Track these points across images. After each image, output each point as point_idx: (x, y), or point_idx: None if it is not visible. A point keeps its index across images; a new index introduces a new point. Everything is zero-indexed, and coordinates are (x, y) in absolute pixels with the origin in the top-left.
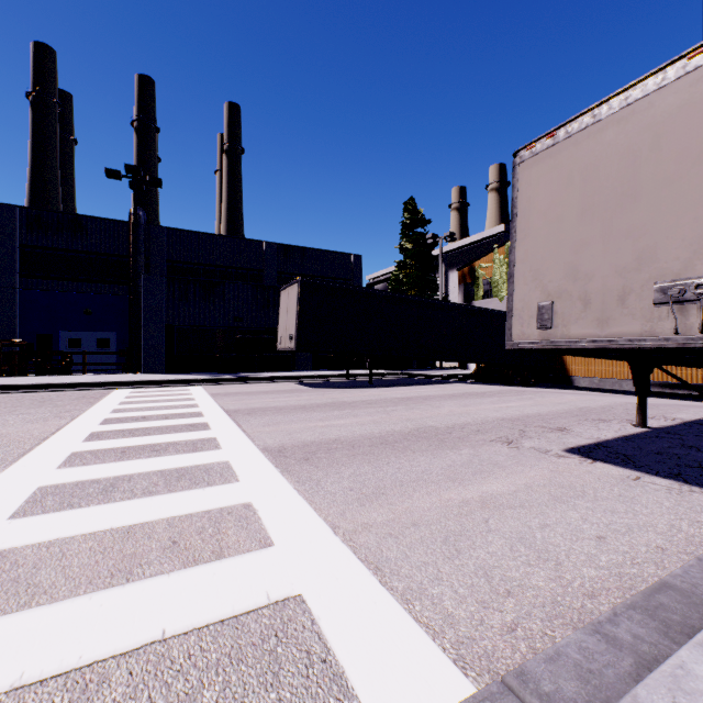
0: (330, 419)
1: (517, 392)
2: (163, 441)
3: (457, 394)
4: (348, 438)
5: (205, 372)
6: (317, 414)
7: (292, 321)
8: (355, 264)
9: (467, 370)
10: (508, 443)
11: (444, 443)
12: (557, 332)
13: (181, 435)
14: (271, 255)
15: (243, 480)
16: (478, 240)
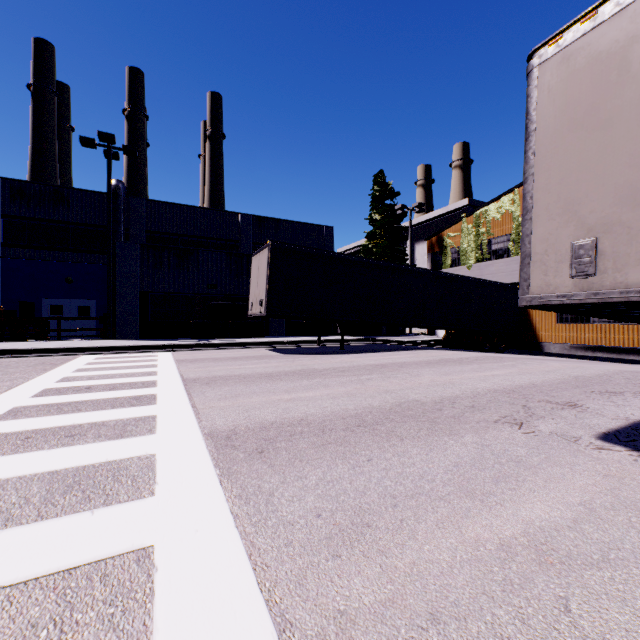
0: (297, 390)
1: (496, 359)
2: (89, 420)
3: (433, 361)
4: (317, 417)
5: (179, 338)
6: (284, 384)
7: (263, 286)
8: (326, 235)
9: (435, 336)
10: (517, 425)
11: (437, 425)
12: (605, 279)
13: (116, 412)
14: (246, 226)
15: (160, 492)
16: (443, 213)
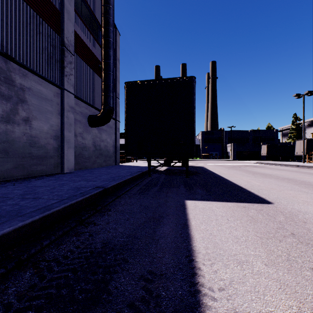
0: None
1: None
2: None
3: None
4: None
5: (243, 159)
6: None
7: (265, 151)
8: (275, 132)
9: None
10: None
11: None
12: (297, 154)
13: None
14: (251, 133)
15: None
16: None
